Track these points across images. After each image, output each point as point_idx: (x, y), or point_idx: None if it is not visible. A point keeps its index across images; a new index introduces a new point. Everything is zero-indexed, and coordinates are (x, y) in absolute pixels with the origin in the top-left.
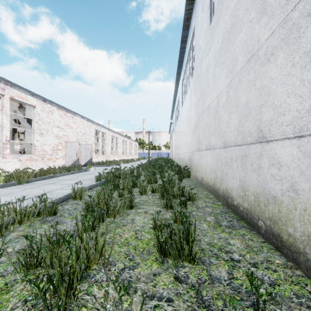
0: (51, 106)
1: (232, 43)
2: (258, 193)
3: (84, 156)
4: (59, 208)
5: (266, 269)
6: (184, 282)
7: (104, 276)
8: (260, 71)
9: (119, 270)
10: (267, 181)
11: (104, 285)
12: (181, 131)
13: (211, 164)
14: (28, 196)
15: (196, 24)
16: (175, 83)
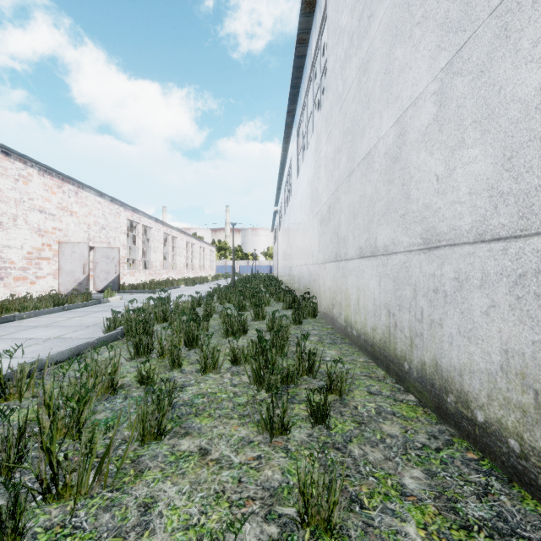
0: (24, 167)
1: None
2: None
3: (103, 272)
4: None
5: None
6: None
7: None
8: None
9: None
10: None
11: None
12: (296, 225)
13: (375, 293)
14: None
15: None
16: (284, 134)
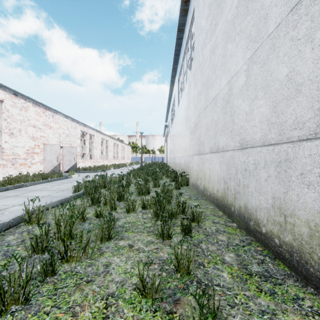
0: (25, 102)
1: None
2: None
3: (67, 161)
4: None
5: None
6: None
7: None
8: None
9: None
10: None
11: None
12: (177, 133)
13: (218, 171)
14: None
15: (196, 4)
16: (171, 81)
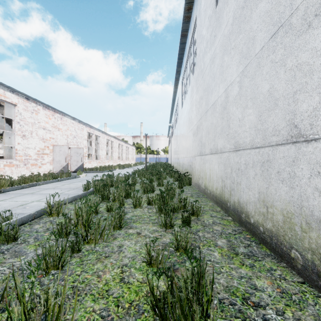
0: (35, 105)
1: (246, 20)
2: (290, 212)
3: (75, 161)
4: (26, 229)
5: None
6: None
7: None
8: (294, 44)
9: None
10: (308, 197)
11: None
12: (181, 135)
13: (217, 171)
14: None
15: (198, 13)
16: (174, 83)
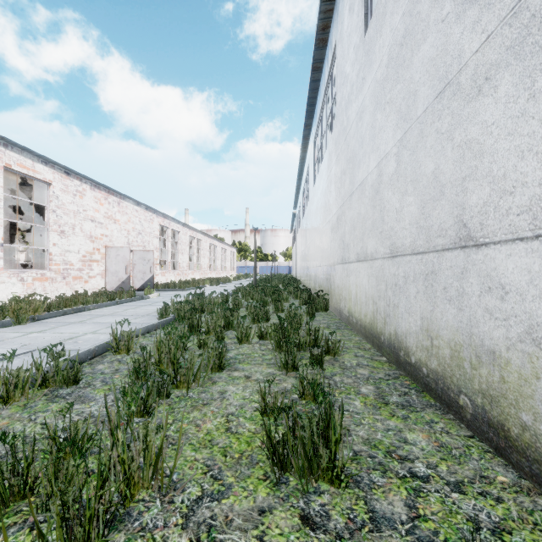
0: (80, 183)
1: (406, 65)
2: (458, 343)
3: (140, 273)
4: (86, 369)
5: (480, 496)
6: (321, 527)
7: (159, 515)
8: (463, 112)
9: (190, 503)
10: (478, 322)
11: (158, 537)
12: (312, 229)
13: (366, 288)
14: (32, 347)
15: (339, 37)
16: (302, 144)
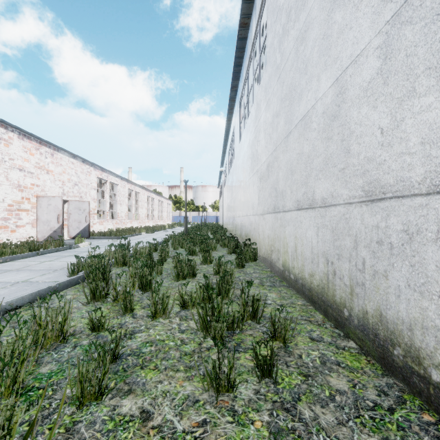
0: (5, 131)
1: None
2: None
3: (75, 222)
4: None
5: None
6: None
7: None
8: None
9: None
10: None
11: None
12: (238, 182)
13: (313, 242)
14: None
15: None
16: (228, 106)
